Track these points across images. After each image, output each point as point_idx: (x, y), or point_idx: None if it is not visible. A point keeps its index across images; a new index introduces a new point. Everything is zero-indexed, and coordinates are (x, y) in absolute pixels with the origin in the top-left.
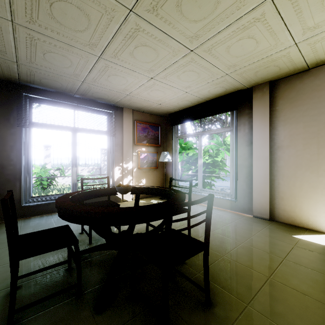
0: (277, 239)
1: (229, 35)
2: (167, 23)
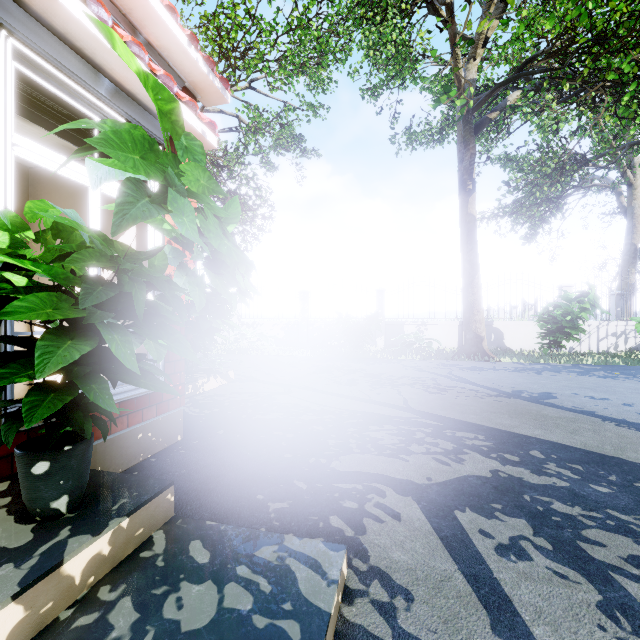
0: None
1: None
2: None
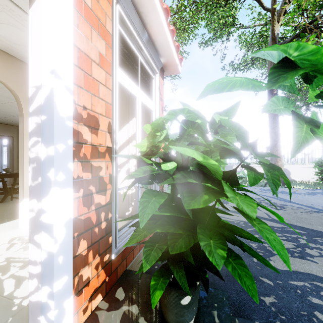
0: (17, 214)
1: (4, 92)
2: (2, 101)
